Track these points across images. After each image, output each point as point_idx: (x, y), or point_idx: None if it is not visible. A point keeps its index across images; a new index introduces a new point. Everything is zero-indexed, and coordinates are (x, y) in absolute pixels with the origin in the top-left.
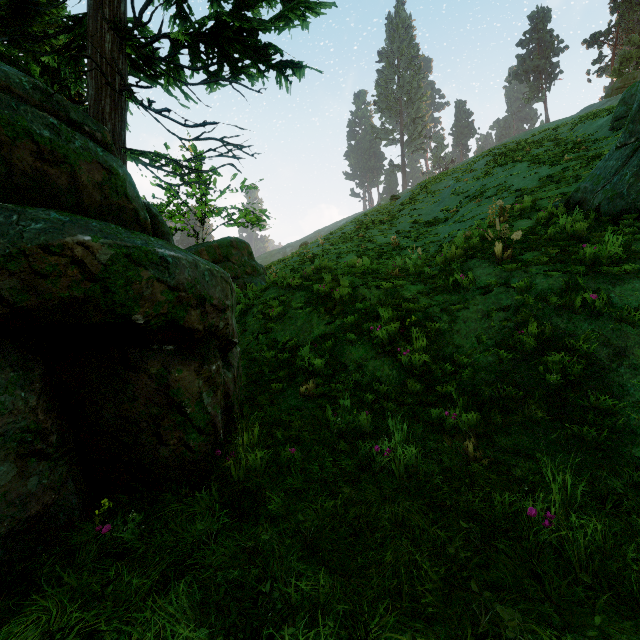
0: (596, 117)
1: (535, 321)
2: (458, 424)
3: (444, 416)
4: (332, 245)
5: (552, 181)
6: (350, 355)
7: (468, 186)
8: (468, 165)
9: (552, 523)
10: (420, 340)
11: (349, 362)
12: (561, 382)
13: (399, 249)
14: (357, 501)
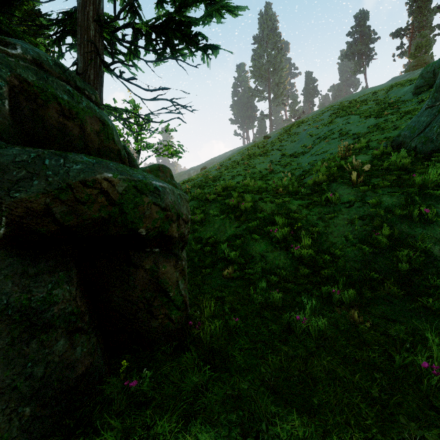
0: (402, 85)
1: (388, 227)
2: (341, 298)
3: (331, 292)
4: (226, 169)
5: (377, 129)
6: (255, 249)
7: (318, 130)
8: (317, 116)
9: (438, 371)
10: (307, 239)
11: (255, 253)
12: (407, 269)
13: (273, 173)
14: (293, 356)
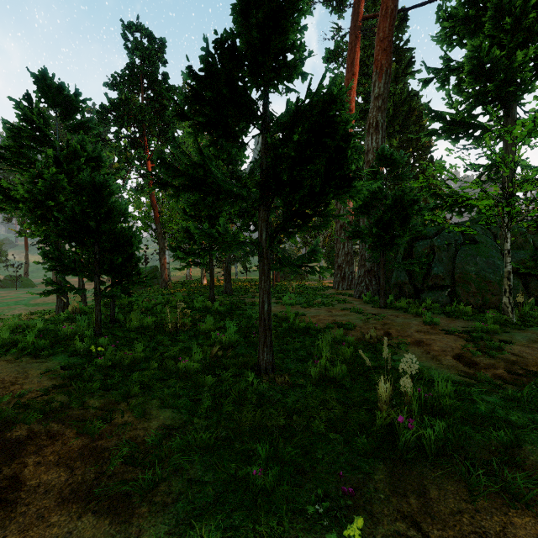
0: None
1: None
2: None
3: None
4: None
5: None
6: None
7: None
8: None
9: None
10: None
11: None
12: None
13: None
14: None
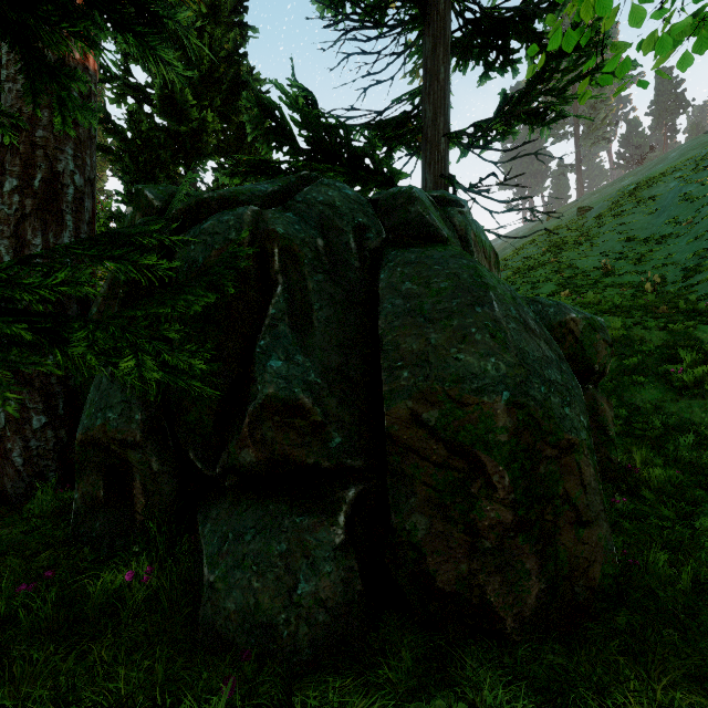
0: None
1: None
2: None
3: None
4: (516, 273)
5: None
6: (640, 396)
7: (705, 188)
8: (697, 158)
9: None
10: None
11: (641, 403)
12: None
13: (614, 275)
14: None
